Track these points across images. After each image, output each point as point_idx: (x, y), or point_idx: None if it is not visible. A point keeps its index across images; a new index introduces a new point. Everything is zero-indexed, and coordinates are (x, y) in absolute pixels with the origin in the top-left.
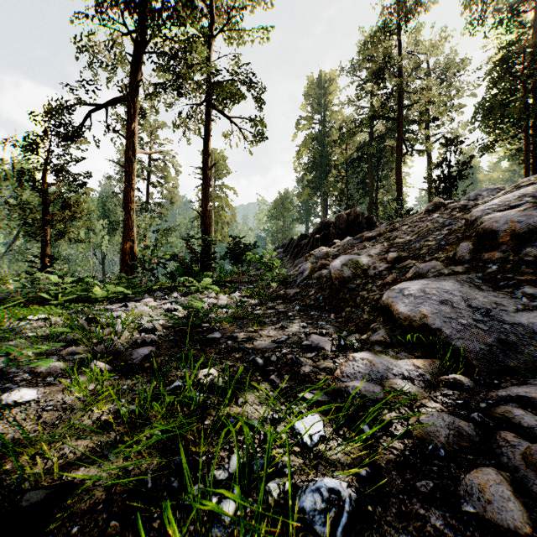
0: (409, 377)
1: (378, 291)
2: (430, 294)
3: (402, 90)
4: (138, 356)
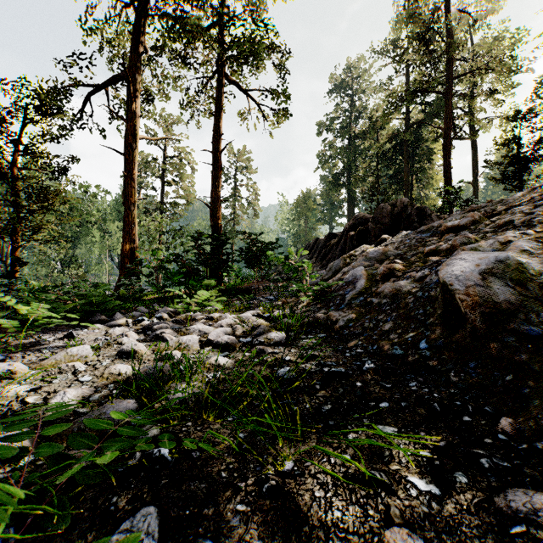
0: None
1: None
2: None
3: (452, 58)
4: None
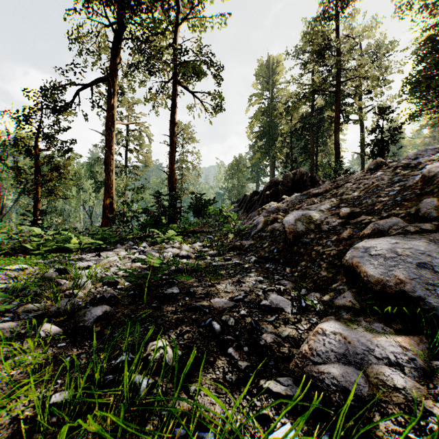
0: (397, 362)
1: (334, 246)
2: (404, 256)
3: (340, 67)
4: (90, 317)
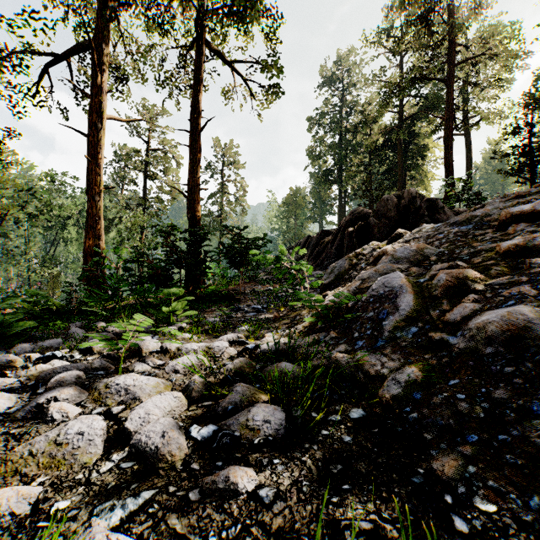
0: None
1: None
2: None
3: (454, 42)
4: None
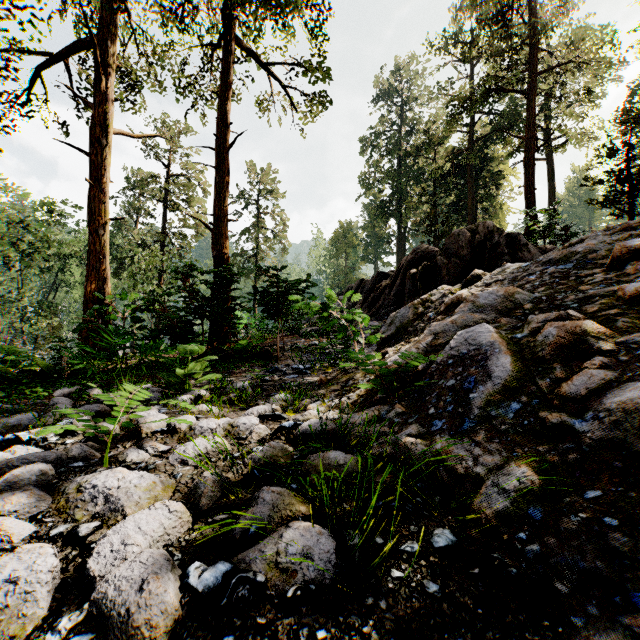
0: None
1: None
2: None
3: (537, 47)
4: None
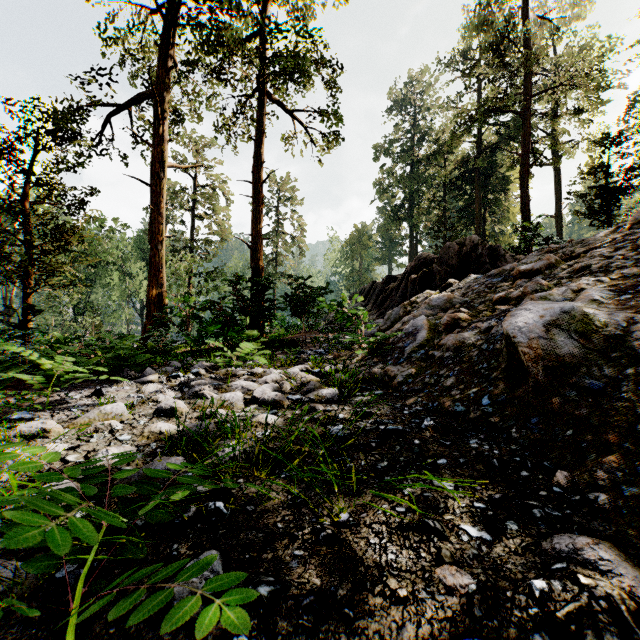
0: None
1: None
2: None
3: (530, 73)
4: None
